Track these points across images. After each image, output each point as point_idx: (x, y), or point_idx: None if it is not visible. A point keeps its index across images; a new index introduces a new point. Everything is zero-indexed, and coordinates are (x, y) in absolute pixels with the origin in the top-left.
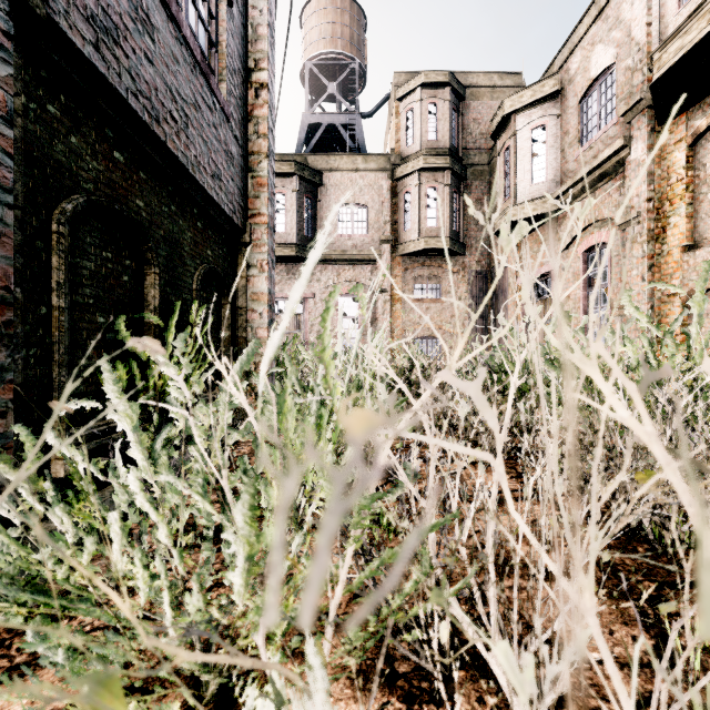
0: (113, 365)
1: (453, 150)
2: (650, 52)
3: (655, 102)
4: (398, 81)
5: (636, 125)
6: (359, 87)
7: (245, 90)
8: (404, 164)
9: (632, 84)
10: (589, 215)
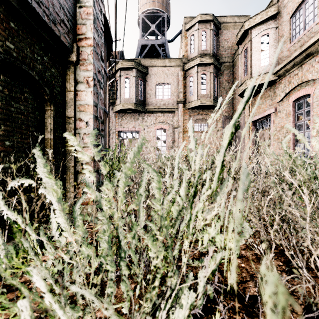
0: None
1: (214, 55)
2: None
3: None
4: (186, 21)
5: None
6: (166, 27)
7: None
8: (189, 62)
9: None
10: (298, 79)
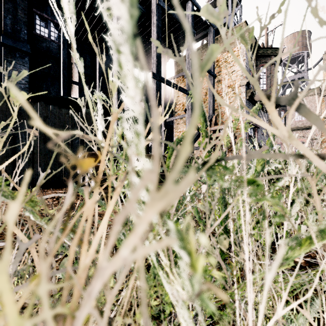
0: None
1: None
2: None
3: None
4: (325, 57)
5: None
6: (308, 57)
7: None
8: None
9: None
10: None
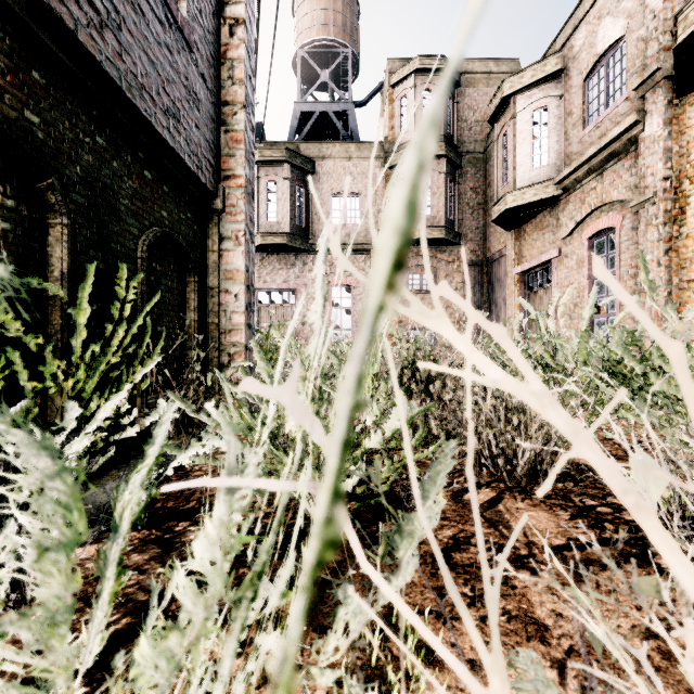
0: None
1: (448, 137)
2: (667, 19)
3: (676, 69)
4: (392, 67)
5: (650, 99)
6: (352, 75)
7: (217, 25)
8: (398, 152)
9: (646, 55)
10: (596, 199)
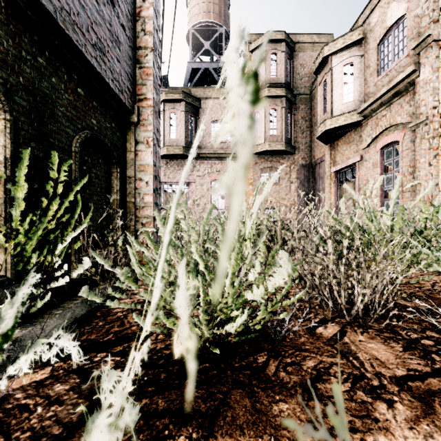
0: None
1: (287, 84)
2: (435, 2)
3: None
4: (251, 39)
5: (424, 55)
6: (225, 45)
7: None
8: None
9: (421, 26)
10: (386, 122)
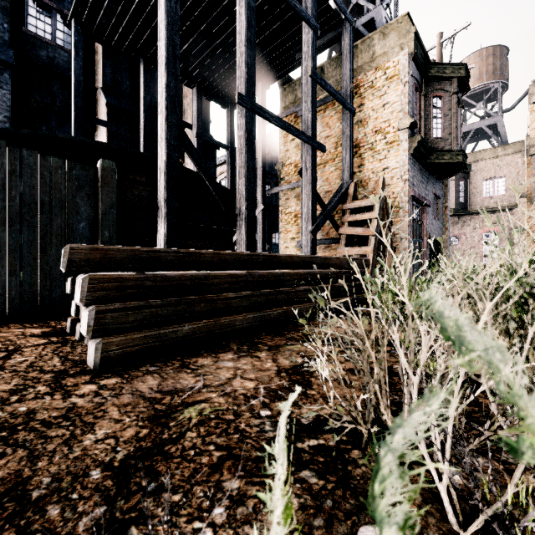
0: (429, 269)
1: None
2: None
3: None
4: (532, 90)
5: None
6: (503, 91)
7: (442, 209)
8: None
9: None
10: None
